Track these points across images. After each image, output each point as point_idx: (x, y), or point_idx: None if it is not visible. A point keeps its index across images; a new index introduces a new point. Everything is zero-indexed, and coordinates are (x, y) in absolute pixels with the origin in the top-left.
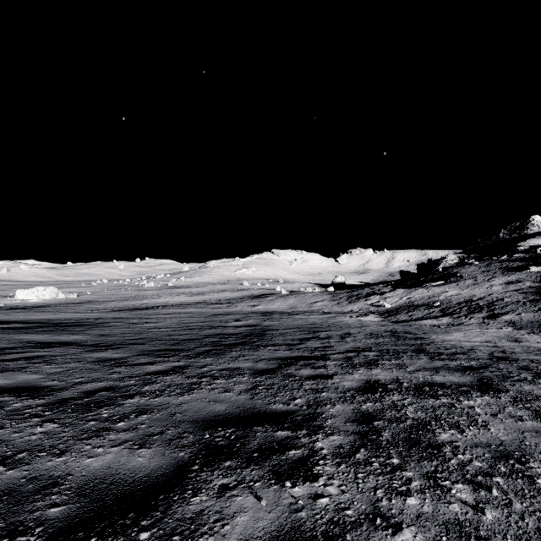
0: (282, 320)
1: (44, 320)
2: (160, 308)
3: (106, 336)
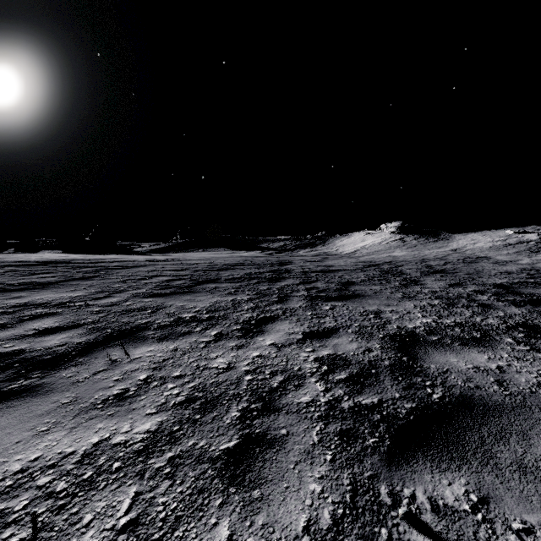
0: None
1: None
2: None
3: None
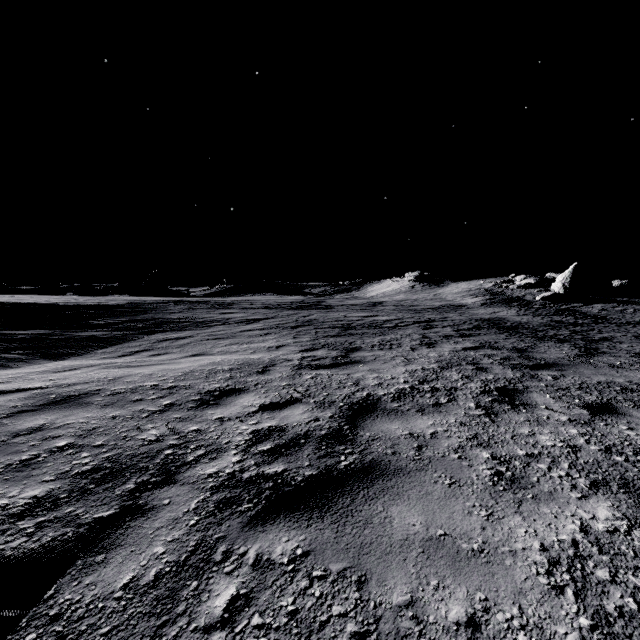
0: None
1: None
2: None
3: None
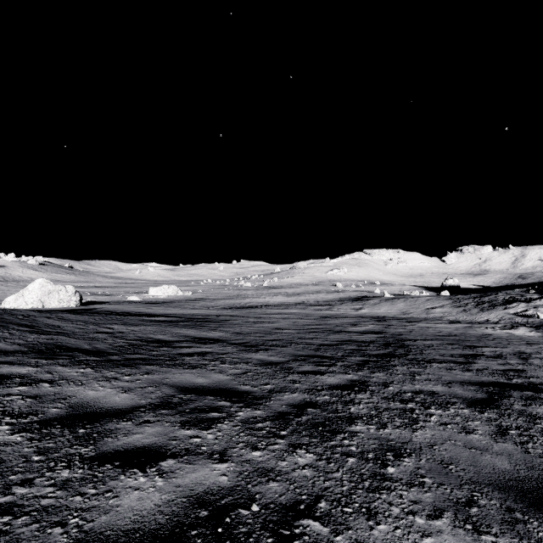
0: (408, 328)
1: (178, 315)
2: (264, 308)
3: (242, 335)
